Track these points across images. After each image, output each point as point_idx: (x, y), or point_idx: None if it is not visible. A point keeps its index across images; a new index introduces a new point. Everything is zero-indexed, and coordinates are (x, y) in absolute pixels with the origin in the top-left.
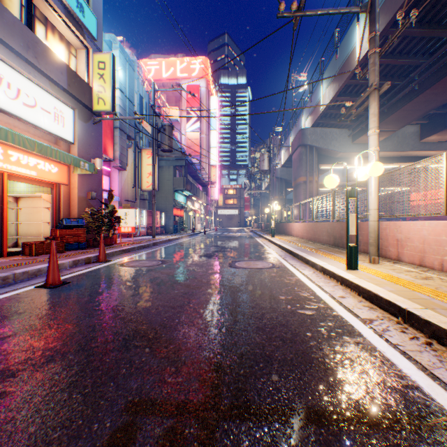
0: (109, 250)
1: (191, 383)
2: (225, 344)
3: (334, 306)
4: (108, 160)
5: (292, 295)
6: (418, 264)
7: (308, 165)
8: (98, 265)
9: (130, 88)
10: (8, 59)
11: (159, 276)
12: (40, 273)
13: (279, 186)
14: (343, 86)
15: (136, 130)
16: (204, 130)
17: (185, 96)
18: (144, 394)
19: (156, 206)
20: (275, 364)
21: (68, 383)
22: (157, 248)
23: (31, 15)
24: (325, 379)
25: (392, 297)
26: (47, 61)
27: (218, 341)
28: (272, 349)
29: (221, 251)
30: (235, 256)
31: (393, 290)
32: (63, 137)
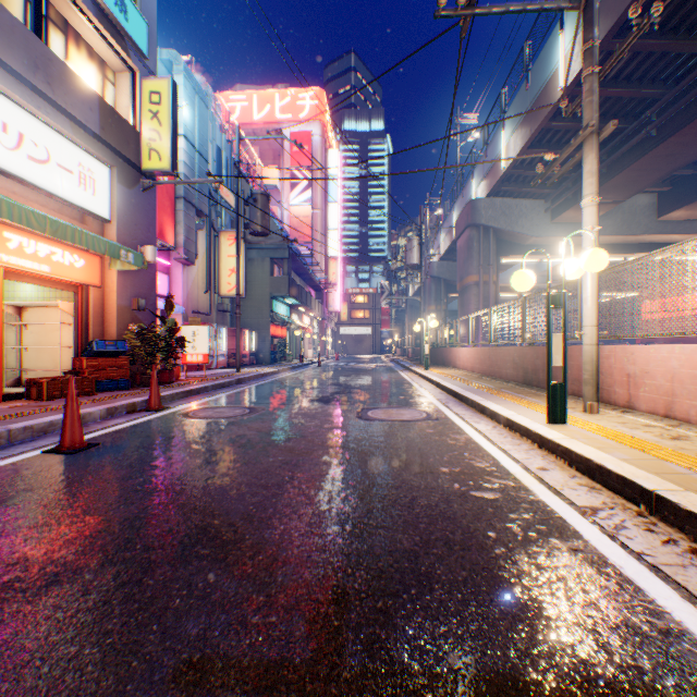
0: (166, 391)
1: (293, 625)
2: (352, 553)
3: (530, 484)
4: (167, 248)
5: (462, 466)
6: (663, 414)
7: (481, 257)
8: (147, 416)
9: (201, 135)
10: (2, 85)
11: (245, 433)
12: (52, 429)
13: (436, 291)
14: (538, 133)
15: (211, 201)
16: (318, 203)
17: (288, 150)
18: (210, 647)
19: (242, 321)
20: (437, 589)
21: (79, 625)
22: (243, 388)
23: (40, 15)
24: (524, 618)
25: (628, 471)
26: (66, 89)
27: (339, 548)
28: (430, 562)
29: (344, 393)
30: (367, 401)
31: (628, 458)
32: (93, 211)
